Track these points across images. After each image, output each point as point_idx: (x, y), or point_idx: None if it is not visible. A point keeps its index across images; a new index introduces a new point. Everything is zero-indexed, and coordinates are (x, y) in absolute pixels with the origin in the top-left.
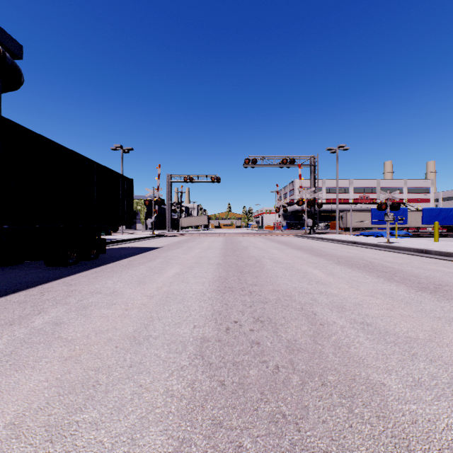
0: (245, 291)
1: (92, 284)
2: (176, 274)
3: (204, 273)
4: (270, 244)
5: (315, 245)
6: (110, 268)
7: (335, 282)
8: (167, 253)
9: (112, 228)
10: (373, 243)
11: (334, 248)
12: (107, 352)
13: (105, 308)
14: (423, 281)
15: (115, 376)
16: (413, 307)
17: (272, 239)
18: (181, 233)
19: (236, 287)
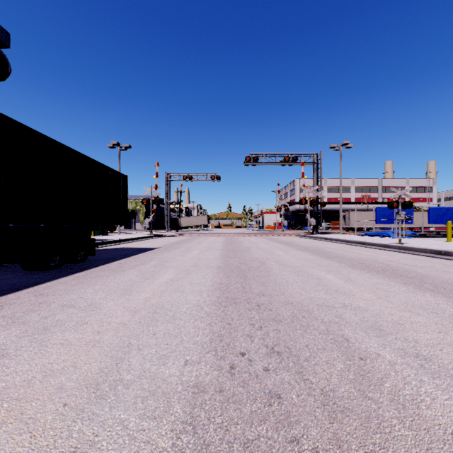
0: (252, 303)
1: (67, 294)
2: (170, 281)
3: (203, 279)
4: (273, 245)
5: (321, 246)
6: (96, 273)
7: (358, 291)
8: (163, 254)
9: (109, 228)
10: (383, 243)
11: (342, 248)
12: (48, 416)
13: (72, 331)
14: None
15: None
16: None
17: (275, 239)
18: (180, 233)
19: (240, 297)
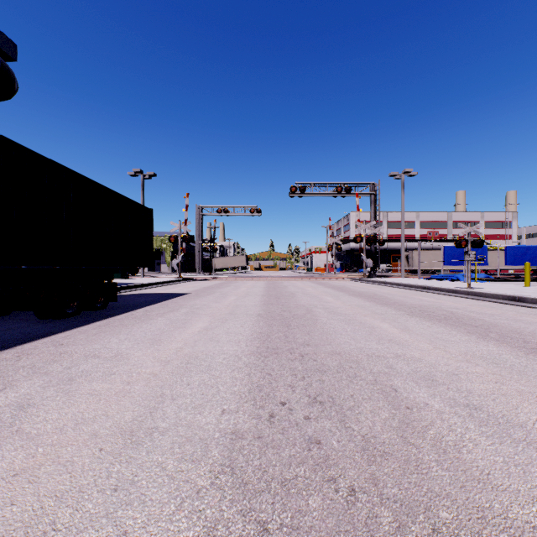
0: (295, 353)
1: (90, 344)
2: (203, 330)
3: (240, 328)
4: (323, 290)
5: (378, 291)
6: (119, 321)
7: (414, 341)
8: (194, 300)
9: (130, 271)
10: (450, 288)
11: (402, 294)
12: (85, 459)
13: (99, 381)
14: (530, 339)
15: (85, 512)
16: (530, 379)
17: (325, 284)
18: (214, 277)
19: (282, 347)
